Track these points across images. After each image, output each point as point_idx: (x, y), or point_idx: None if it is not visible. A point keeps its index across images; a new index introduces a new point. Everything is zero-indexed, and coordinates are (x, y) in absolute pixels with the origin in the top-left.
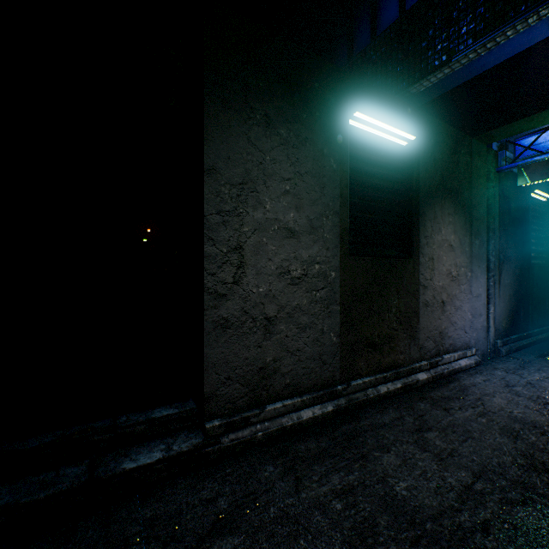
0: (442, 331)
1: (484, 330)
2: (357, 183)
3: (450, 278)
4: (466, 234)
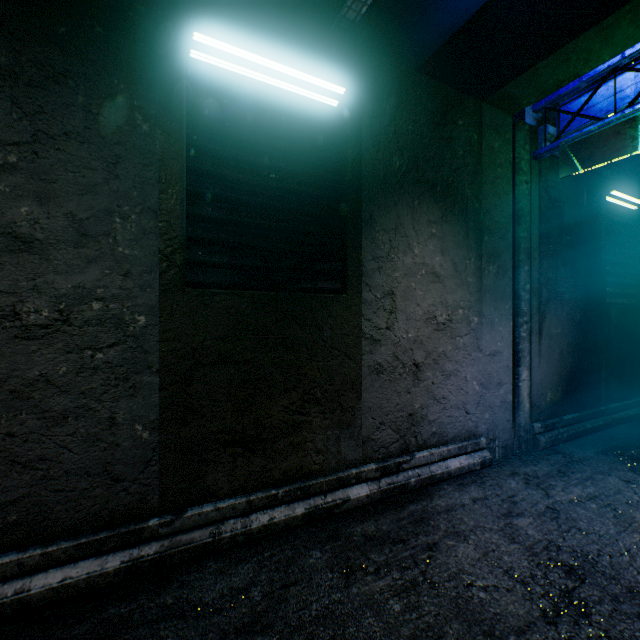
0: (414, 412)
1: (508, 408)
2: (222, 163)
3: (434, 326)
4: (468, 255)
